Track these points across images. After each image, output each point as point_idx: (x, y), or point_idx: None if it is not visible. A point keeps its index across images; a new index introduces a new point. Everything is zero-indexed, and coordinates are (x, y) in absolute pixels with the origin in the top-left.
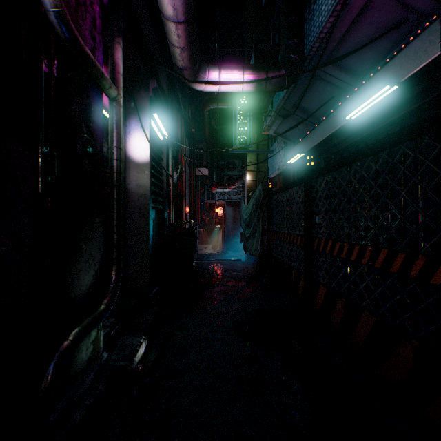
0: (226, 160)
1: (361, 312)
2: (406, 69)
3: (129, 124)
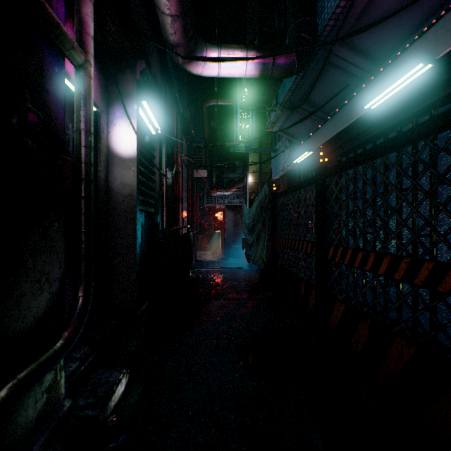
0: (226, 161)
1: (393, 338)
2: (443, 44)
3: (112, 112)
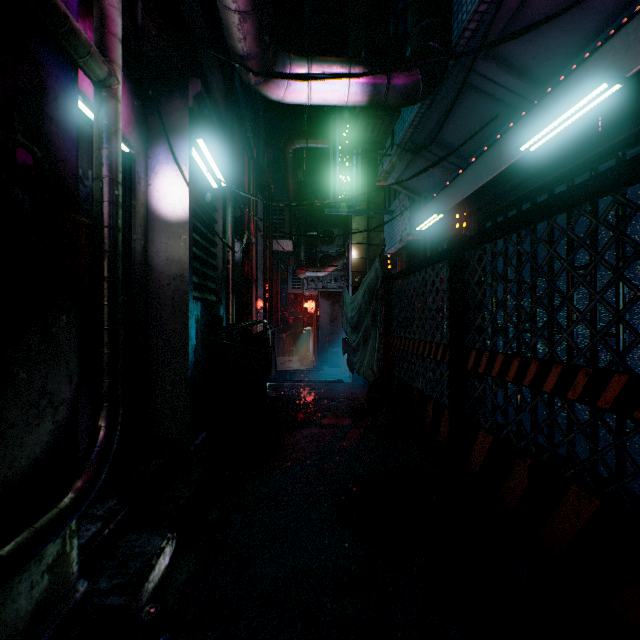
0: (320, 229)
1: (566, 487)
2: (638, 54)
3: (153, 154)
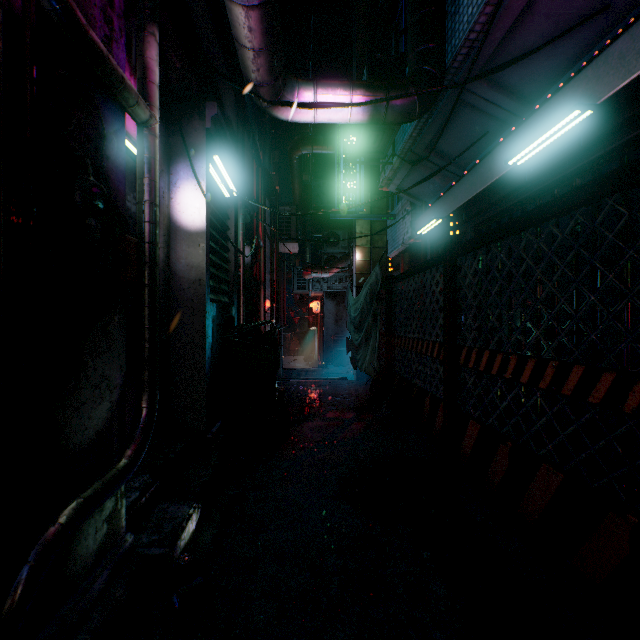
0: (325, 231)
1: (538, 464)
2: (606, 85)
3: (175, 171)
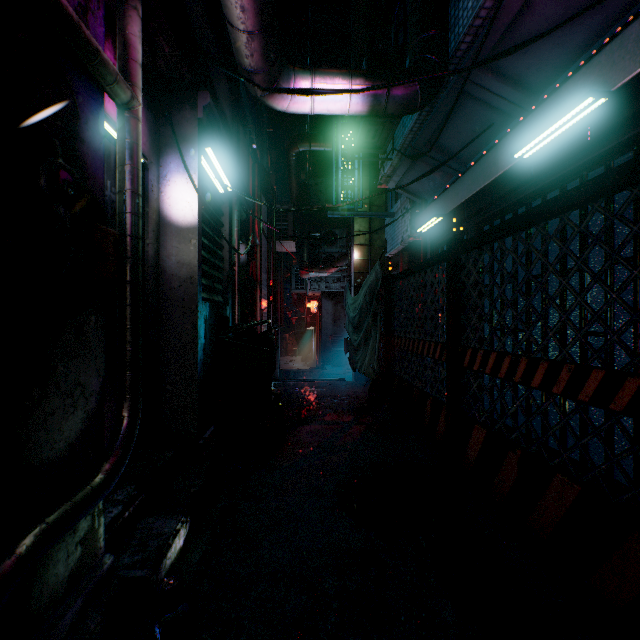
0: (322, 230)
1: (551, 475)
2: (621, 70)
3: (165, 163)
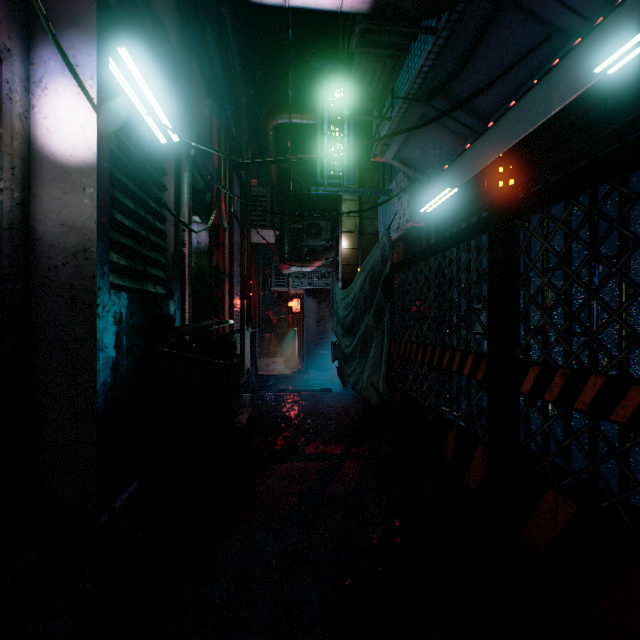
0: (305, 221)
1: None
2: None
3: (39, 59)
